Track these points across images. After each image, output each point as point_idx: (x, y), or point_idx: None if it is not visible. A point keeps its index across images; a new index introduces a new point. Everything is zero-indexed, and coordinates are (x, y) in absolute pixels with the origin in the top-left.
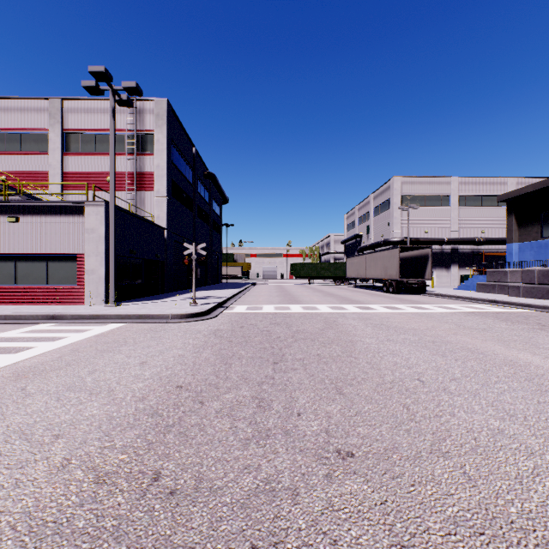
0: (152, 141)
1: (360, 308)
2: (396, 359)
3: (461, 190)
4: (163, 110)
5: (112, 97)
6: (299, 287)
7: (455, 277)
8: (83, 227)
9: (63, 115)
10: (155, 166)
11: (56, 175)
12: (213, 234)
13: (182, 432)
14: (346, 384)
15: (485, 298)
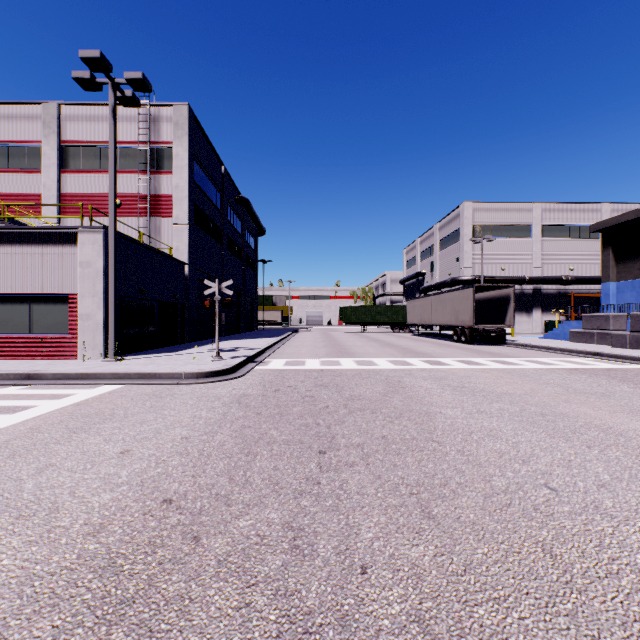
0: (169, 156)
1: (430, 363)
2: (500, 446)
3: (544, 218)
4: (183, 117)
5: (112, 92)
6: (350, 336)
7: (537, 323)
8: (77, 260)
9: (59, 124)
10: (173, 187)
11: (51, 198)
12: (246, 272)
13: (144, 622)
14: (434, 496)
15: (585, 349)
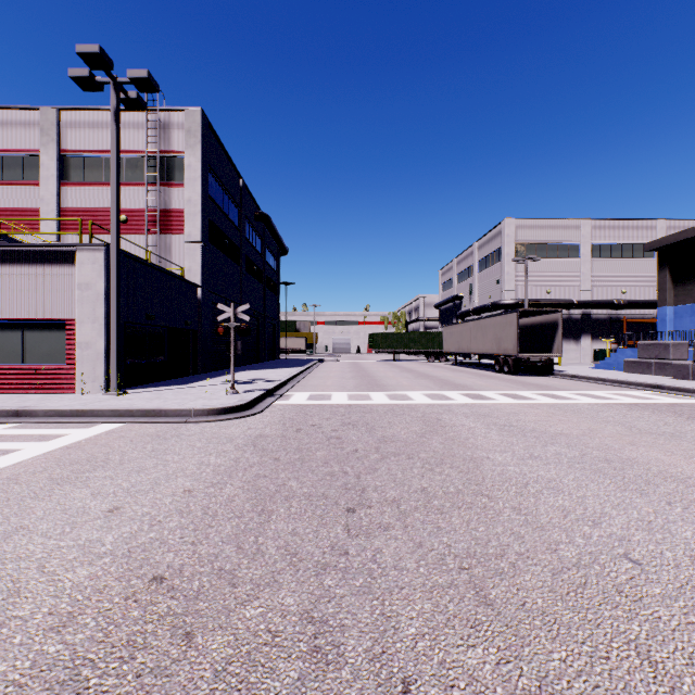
0: (181, 167)
1: (470, 397)
2: (563, 502)
3: (594, 236)
4: (196, 124)
5: (114, 93)
6: (381, 365)
7: (586, 351)
8: (75, 282)
9: (59, 131)
10: (185, 201)
11: (50, 213)
12: (267, 295)
13: None
14: (490, 572)
15: (643, 381)
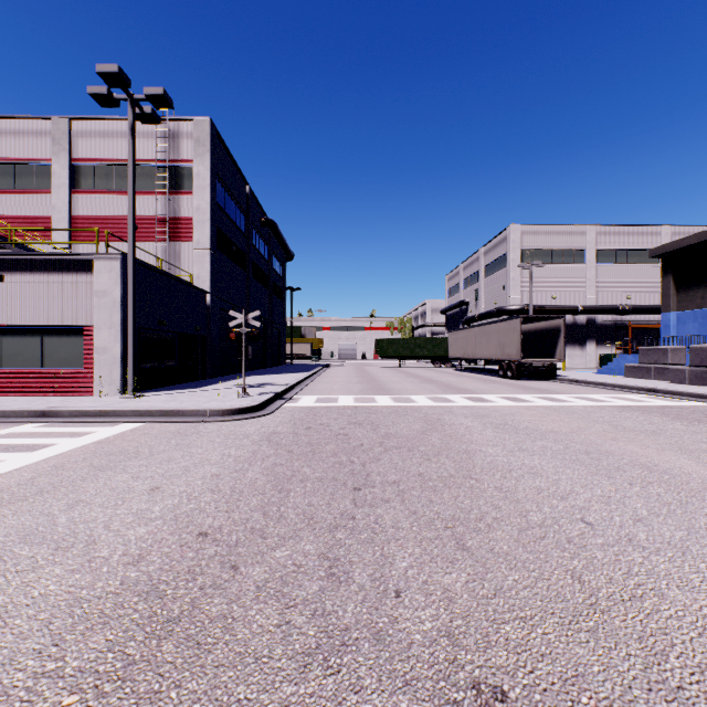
0: (190, 176)
1: (472, 400)
2: (540, 483)
3: (599, 242)
4: (205, 133)
5: (131, 109)
6: (387, 371)
7: (591, 357)
8: (92, 289)
9: (70, 140)
10: (194, 209)
11: (61, 220)
12: (273, 301)
13: (191, 636)
14: (469, 530)
15: (640, 385)
